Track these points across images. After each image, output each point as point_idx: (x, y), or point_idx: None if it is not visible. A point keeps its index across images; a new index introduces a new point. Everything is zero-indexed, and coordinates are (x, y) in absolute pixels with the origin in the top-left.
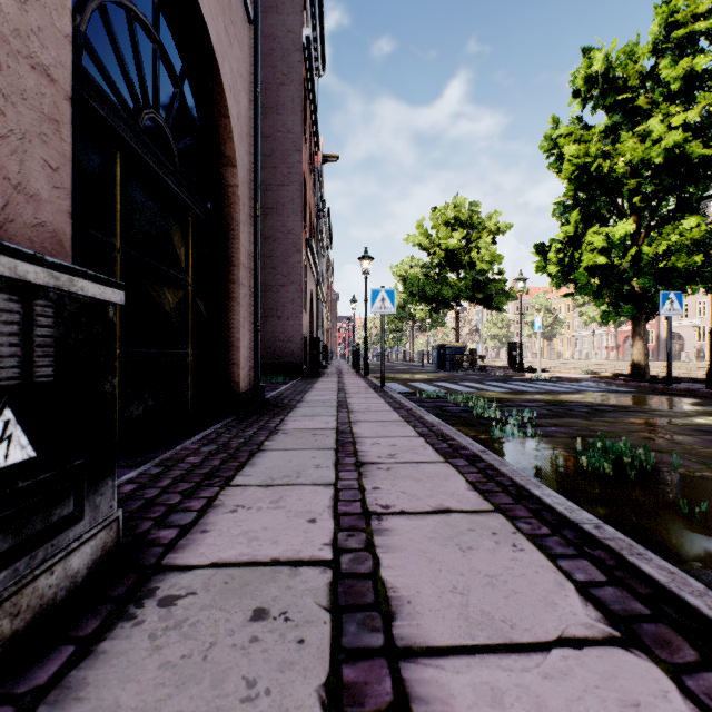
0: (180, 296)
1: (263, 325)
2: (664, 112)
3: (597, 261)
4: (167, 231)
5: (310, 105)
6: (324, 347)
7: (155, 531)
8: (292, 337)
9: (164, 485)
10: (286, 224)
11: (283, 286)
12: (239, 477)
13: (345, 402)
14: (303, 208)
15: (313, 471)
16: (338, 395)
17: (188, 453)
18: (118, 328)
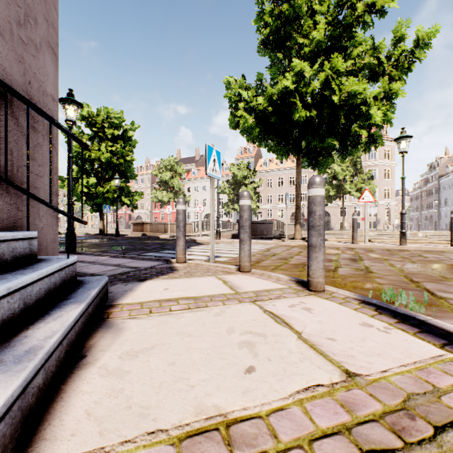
0: None
1: None
2: (107, 143)
3: (84, 190)
4: None
5: None
6: None
7: None
8: None
9: None
10: None
11: None
12: None
13: None
14: None
15: None
16: None
17: None
18: None
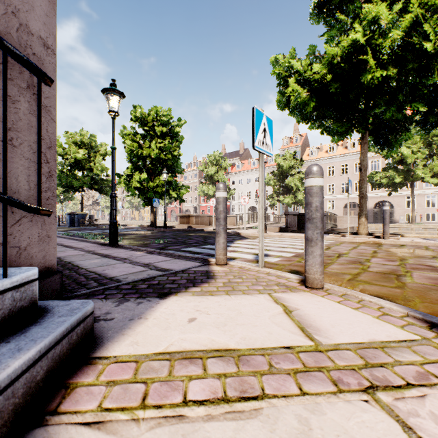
0: None
1: None
2: (156, 141)
3: (137, 185)
4: None
5: None
6: None
7: None
8: None
9: None
10: None
11: None
12: None
13: None
14: None
15: None
16: None
17: None
18: None
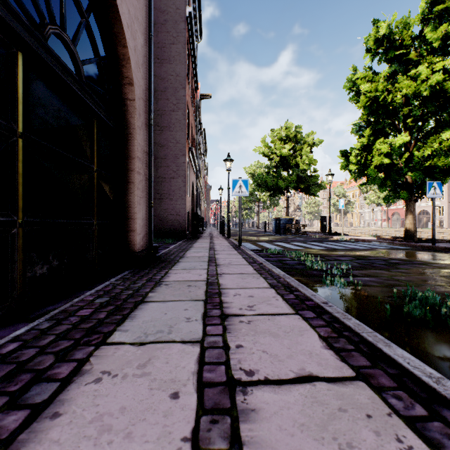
0: (86, 178)
1: (160, 204)
2: (429, 61)
3: (384, 162)
4: (71, 126)
5: (192, 59)
6: (201, 219)
7: (1, 415)
8: (179, 212)
9: (44, 343)
10: (175, 137)
11: (173, 178)
12: (117, 333)
13: (214, 257)
14: (186, 126)
15: (183, 325)
16: (209, 252)
17: (82, 305)
18: (20, 201)
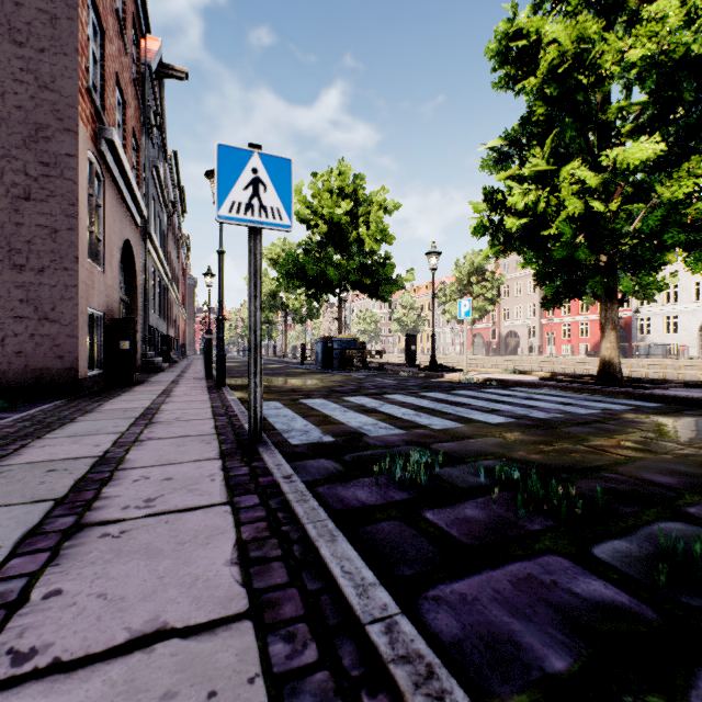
0: None
1: None
2: None
3: (595, 206)
4: None
5: None
6: (164, 338)
7: None
8: (51, 311)
9: None
10: (36, 66)
11: (27, 199)
12: None
13: None
14: (85, 52)
15: None
16: None
17: None
18: None
